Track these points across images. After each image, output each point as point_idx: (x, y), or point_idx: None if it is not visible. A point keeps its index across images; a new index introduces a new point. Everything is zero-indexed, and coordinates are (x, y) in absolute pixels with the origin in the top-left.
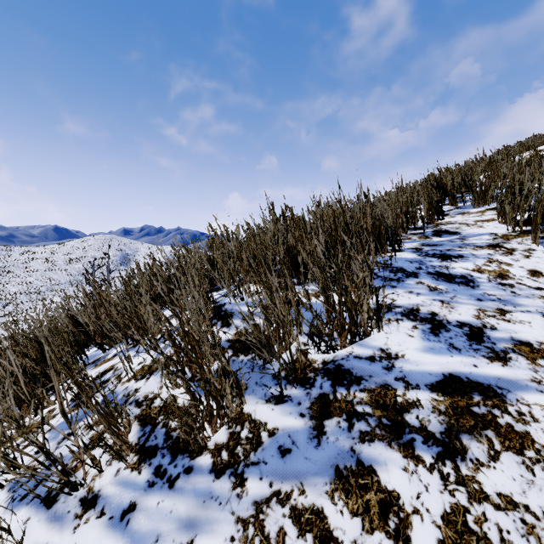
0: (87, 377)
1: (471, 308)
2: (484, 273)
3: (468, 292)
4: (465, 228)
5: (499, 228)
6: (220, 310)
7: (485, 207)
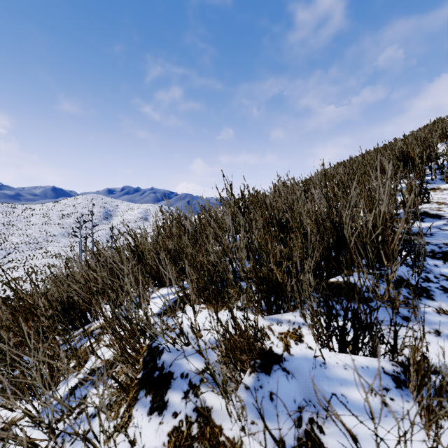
0: None
1: None
2: None
3: None
4: (447, 209)
5: None
6: (153, 366)
7: None
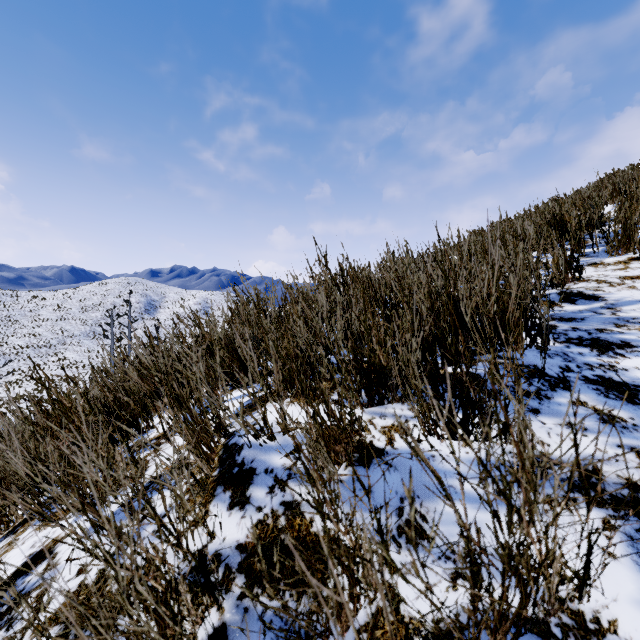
0: None
1: None
2: None
3: None
4: (608, 289)
5: None
6: (232, 463)
7: (627, 256)
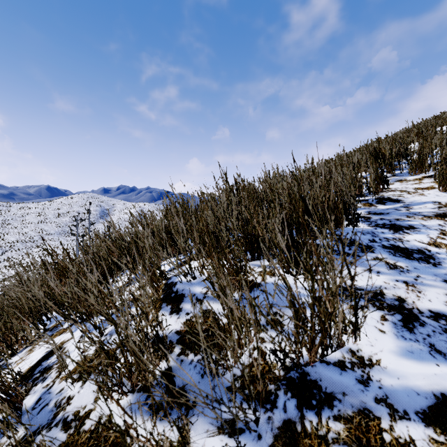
0: (21, 375)
1: (440, 292)
2: (442, 247)
3: (432, 271)
4: (407, 195)
5: (441, 196)
6: (170, 291)
7: (421, 175)
